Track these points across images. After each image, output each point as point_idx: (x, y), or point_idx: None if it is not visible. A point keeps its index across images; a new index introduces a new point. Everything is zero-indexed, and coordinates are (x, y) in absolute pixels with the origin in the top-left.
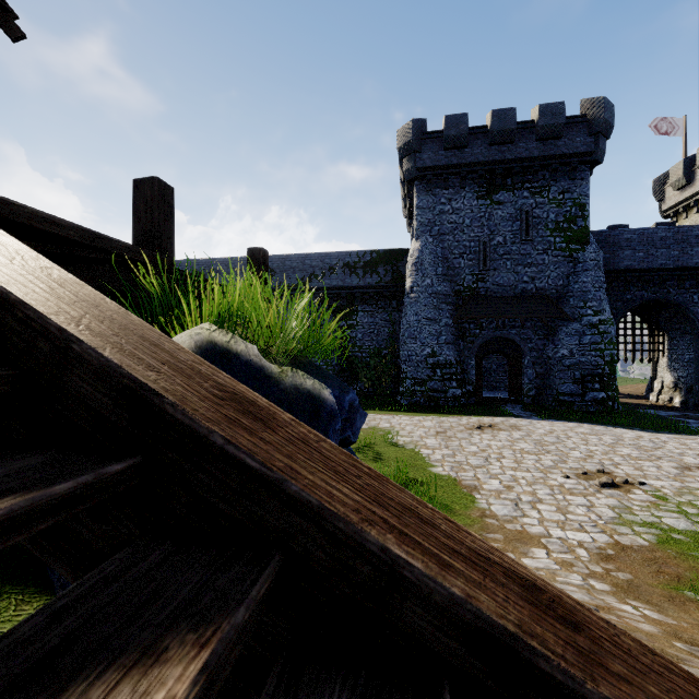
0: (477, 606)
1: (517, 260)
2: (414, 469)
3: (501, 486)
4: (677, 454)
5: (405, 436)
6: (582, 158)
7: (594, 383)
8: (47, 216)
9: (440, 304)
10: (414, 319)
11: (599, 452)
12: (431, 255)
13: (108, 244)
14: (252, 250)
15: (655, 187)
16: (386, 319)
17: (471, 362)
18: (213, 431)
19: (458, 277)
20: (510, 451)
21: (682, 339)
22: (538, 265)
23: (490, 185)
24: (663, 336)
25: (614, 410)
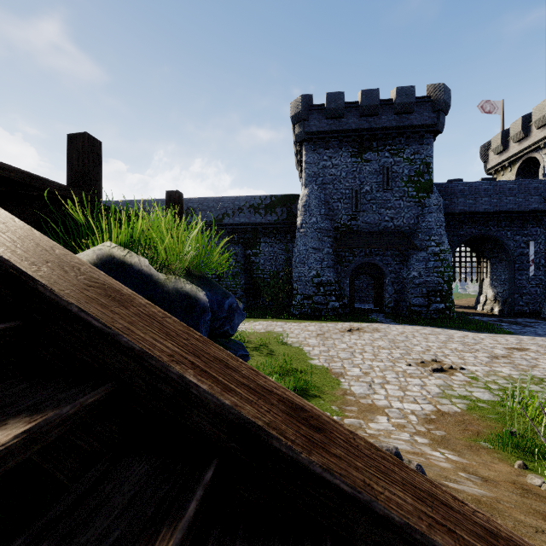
0: (239, 411)
1: (380, 204)
2: (297, 361)
3: (361, 372)
4: (490, 348)
5: (293, 337)
6: (428, 129)
7: (436, 297)
8: None
9: (323, 237)
10: (303, 248)
11: (435, 347)
12: (316, 199)
13: (45, 184)
14: (170, 192)
15: (482, 151)
16: (282, 248)
17: (346, 281)
18: (71, 303)
19: (336, 217)
20: (370, 347)
21: (499, 264)
22: (396, 208)
23: (361, 147)
24: (487, 262)
25: (450, 317)
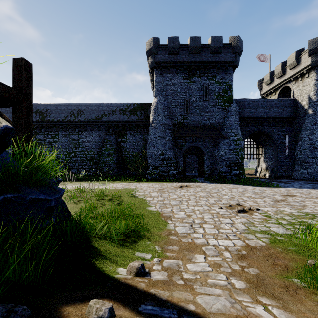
0: None
1: (201, 109)
2: (138, 208)
3: (185, 215)
4: (272, 195)
5: (141, 192)
6: (230, 64)
7: (235, 167)
8: None
9: (166, 129)
10: (153, 136)
11: (237, 196)
12: (162, 105)
13: None
14: (16, 59)
15: (259, 84)
16: (141, 138)
17: (181, 157)
18: None
19: (174, 117)
20: (194, 197)
21: (269, 148)
22: (211, 112)
23: (190, 73)
24: (262, 148)
25: (243, 179)
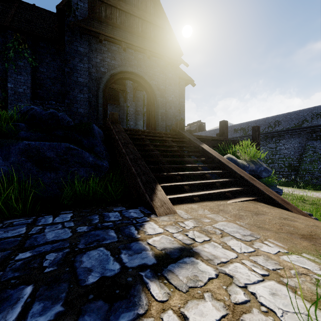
0: (241, 174)
1: None
2: None
3: None
4: None
5: None
6: None
7: None
8: (206, 136)
9: None
10: None
11: None
12: None
13: (214, 138)
14: (253, 127)
15: None
16: None
17: None
18: (224, 163)
19: None
20: None
21: None
22: None
23: None
24: None
25: None
